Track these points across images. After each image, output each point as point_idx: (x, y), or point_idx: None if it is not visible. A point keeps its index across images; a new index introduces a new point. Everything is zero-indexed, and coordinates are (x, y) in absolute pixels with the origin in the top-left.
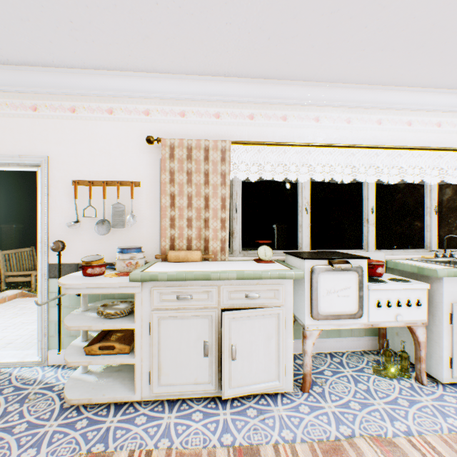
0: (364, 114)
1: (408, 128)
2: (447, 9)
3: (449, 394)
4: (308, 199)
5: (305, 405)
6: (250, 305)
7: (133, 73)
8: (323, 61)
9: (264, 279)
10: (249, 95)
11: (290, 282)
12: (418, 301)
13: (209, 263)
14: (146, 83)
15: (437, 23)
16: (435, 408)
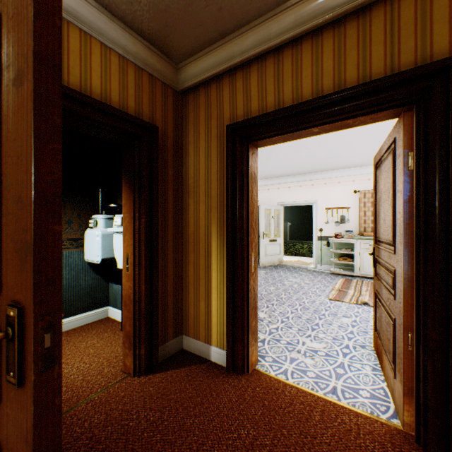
0: None
1: None
2: None
3: None
4: None
5: None
6: None
7: (348, 169)
8: None
9: None
10: None
11: None
12: None
13: None
14: (353, 171)
15: None
16: None
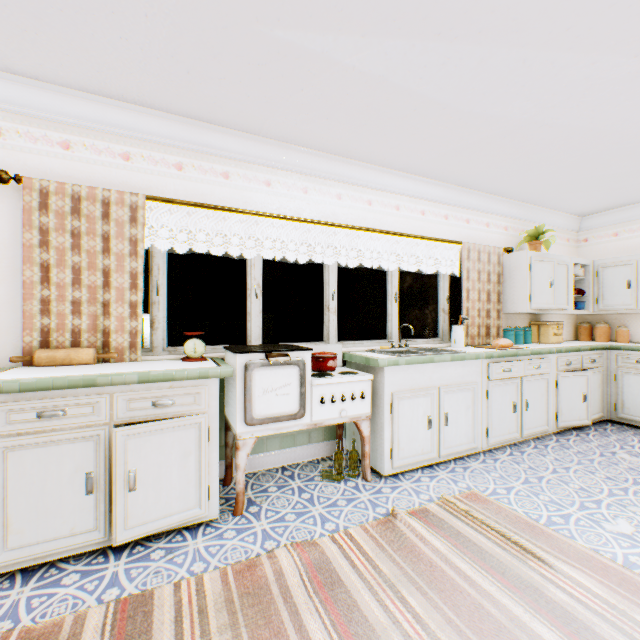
0: (323, 185)
1: (368, 208)
2: (375, 94)
3: (388, 485)
4: (260, 281)
5: (233, 529)
6: (161, 416)
7: None
8: (266, 115)
9: (181, 381)
10: (176, 137)
11: (217, 382)
12: (363, 394)
13: (109, 365)
14: None
15: (371, 106)
16: (370, 501)
